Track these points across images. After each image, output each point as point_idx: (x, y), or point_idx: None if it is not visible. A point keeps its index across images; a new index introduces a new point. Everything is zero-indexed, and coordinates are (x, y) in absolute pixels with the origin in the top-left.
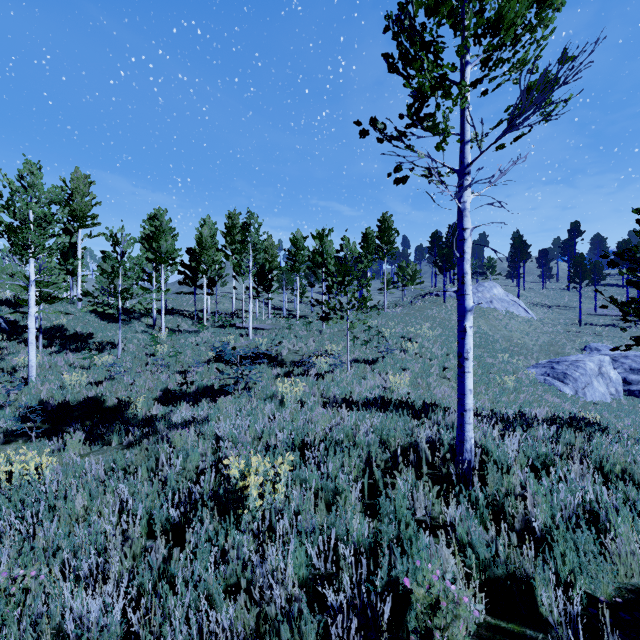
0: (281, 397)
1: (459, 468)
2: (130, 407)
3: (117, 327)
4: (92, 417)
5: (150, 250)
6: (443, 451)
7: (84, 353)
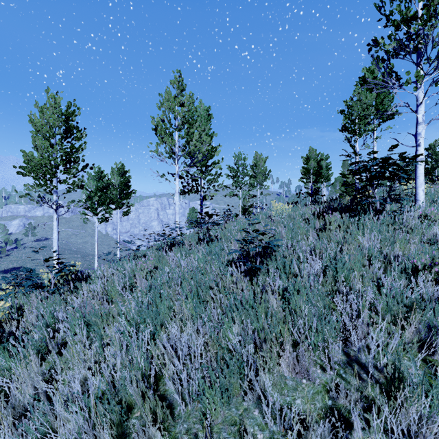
0: None
1: None
2: None
3: None
4: None
5: None
6: None
7: None
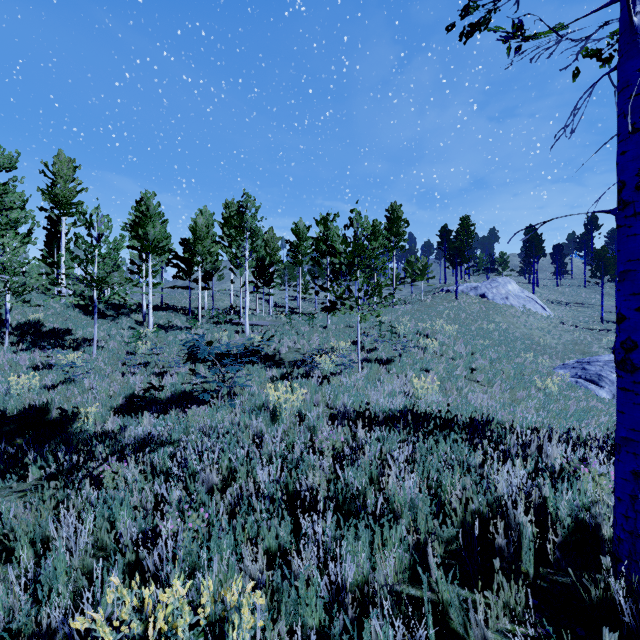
0: (272, 409)
1: (630, 590)
2: (76, 420)
3: (102, 323)
4: (27, 433)
5: (136, 238)
6: (562, 531)
7: (45, 351)
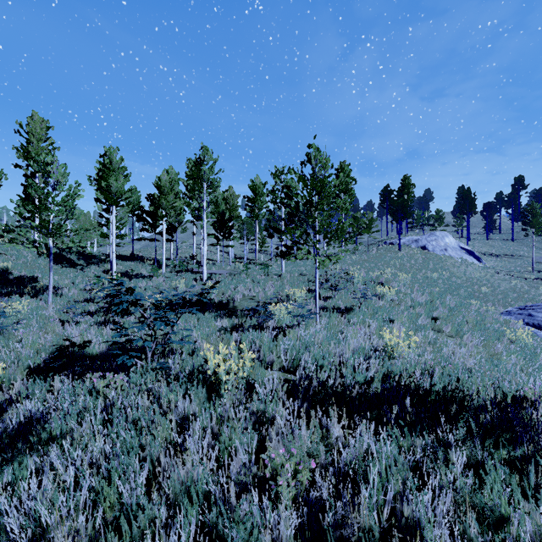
0: (209, 381)
1: None
2: None
3: (70, 272)
4: None
5: (100, 190)
6: None
7: None
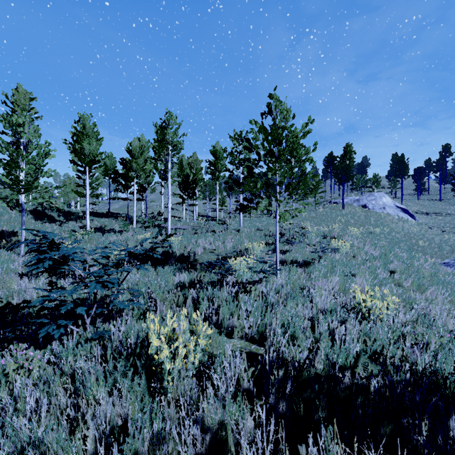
0: (150, 365)
1: None
2: None
3: (49, 227)
4: None
5: (75, 152)
6: None
7: None
